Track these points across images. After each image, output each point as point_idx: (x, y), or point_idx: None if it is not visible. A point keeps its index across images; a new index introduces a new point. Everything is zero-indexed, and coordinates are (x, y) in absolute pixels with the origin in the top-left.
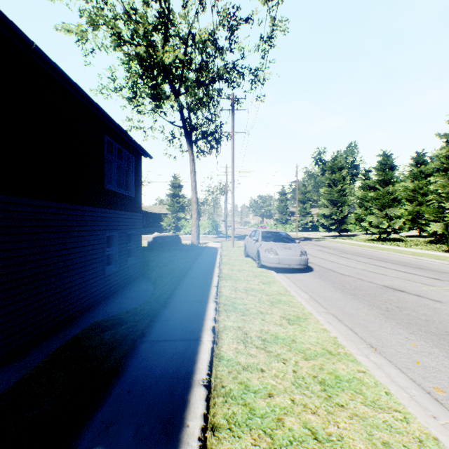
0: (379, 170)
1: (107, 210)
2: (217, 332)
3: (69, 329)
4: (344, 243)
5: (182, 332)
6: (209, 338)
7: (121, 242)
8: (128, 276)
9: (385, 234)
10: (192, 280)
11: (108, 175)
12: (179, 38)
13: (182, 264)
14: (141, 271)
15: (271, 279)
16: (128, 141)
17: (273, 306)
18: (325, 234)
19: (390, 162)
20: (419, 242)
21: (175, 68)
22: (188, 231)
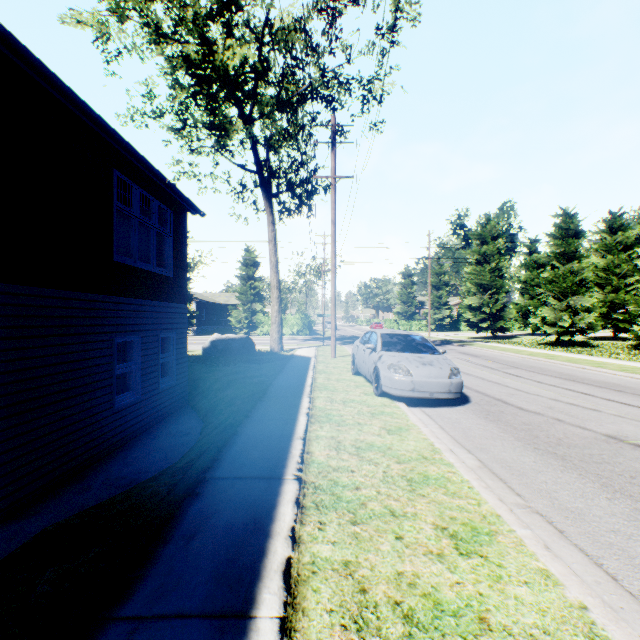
0: (556, 239)
1: (119, 299)
2: (295, 586)
3: (27, 519)
4: (505, 349)
5: (211, 582)
6: (273, 608)
7: (147, 352)
8: (161, 407)
9: (567, 336)
10: (260, 423)
11: (132, 242)
12: (250, 29)
13: (250, 387)
14: (185, 397)
15: (402, 422)
16: (159, 184)
17: (414, 492)
18: (470, 335)
19: (574, 225)
20: (619, 348)
21: (244, 78)
22: (267, 331)
